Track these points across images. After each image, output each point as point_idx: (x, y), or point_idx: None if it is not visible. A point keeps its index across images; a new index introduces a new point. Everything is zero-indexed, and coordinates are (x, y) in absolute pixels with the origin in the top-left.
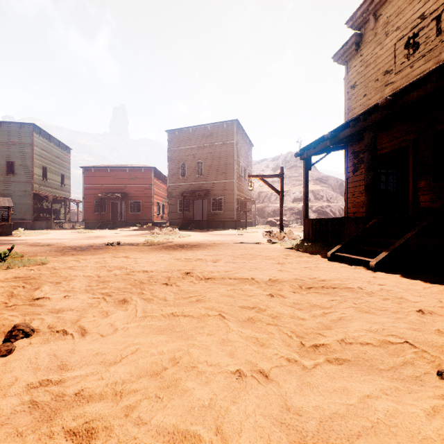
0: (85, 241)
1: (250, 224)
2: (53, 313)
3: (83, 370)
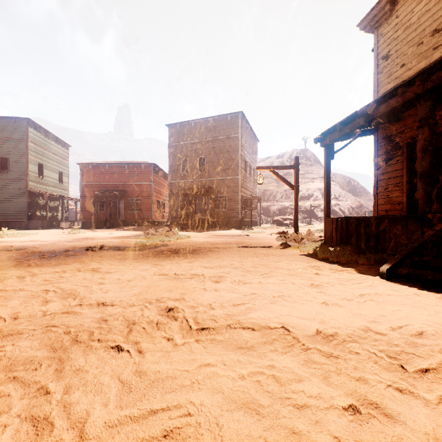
0: (67, 244)
1: (255, 223)
2: None
3: None
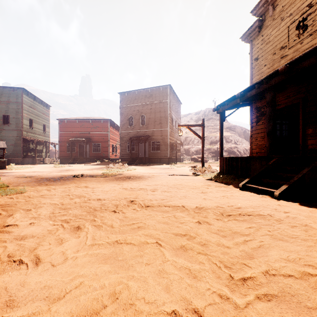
0: (58, 174)
1: (179, 160)
2: (17, 240)
3: (27, 308)
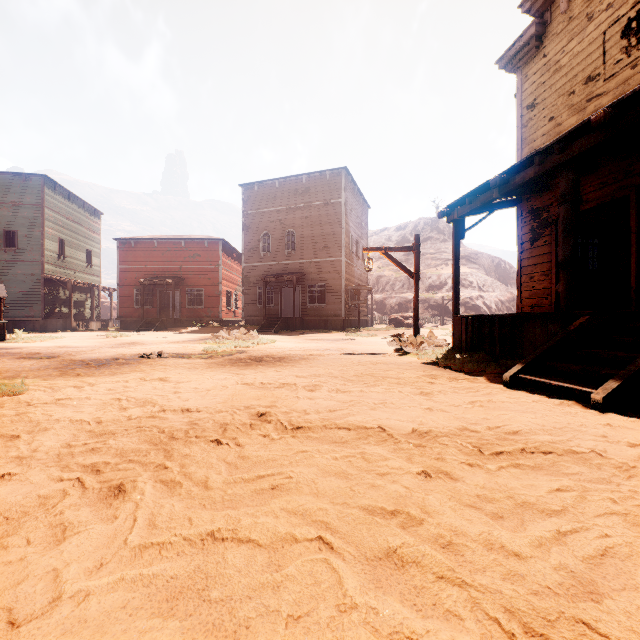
0: (111, 351)
1: (365, 323)
2: None
3: None
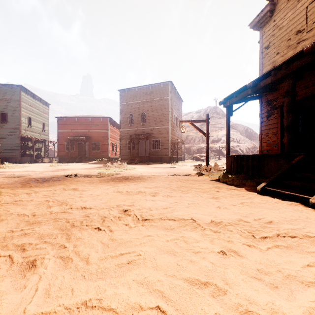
0: (51, 173)
1: (181, 159)
2: None
3: None
